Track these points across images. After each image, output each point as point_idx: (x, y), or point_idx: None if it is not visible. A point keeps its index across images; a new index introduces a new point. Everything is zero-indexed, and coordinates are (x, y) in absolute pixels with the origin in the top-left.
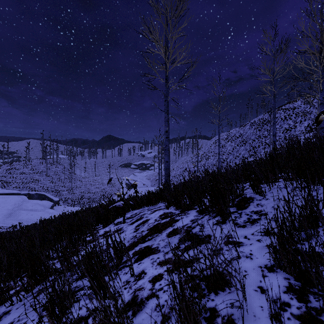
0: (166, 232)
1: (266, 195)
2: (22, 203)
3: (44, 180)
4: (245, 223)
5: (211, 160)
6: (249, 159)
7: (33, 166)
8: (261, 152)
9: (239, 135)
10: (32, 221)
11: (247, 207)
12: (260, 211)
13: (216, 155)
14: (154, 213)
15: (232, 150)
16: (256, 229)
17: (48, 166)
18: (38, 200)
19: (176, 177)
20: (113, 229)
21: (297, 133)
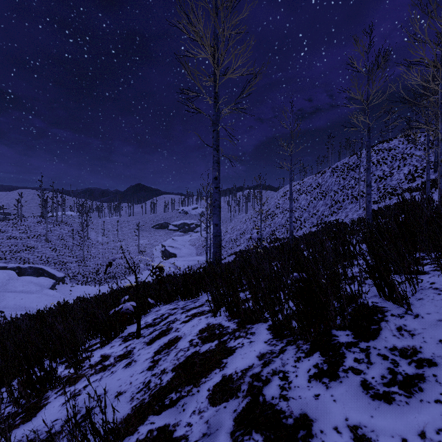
0: (208, 385)
1: (410, 304)
2: (8, 281)
3: (43, 247)
4: (389, 387)
5: (279, 219)
6: (330, 218)
7: (27, 228)
8: (347, 208)
9: (316, 186)
10: (21, 308)
11: (376, 333)
12: (413, 350)
13: (285, 212)
14: (191, 324)
15: (307, 205)
16: (425, 414)
17: (49, 228)
18: (33, 277)
19: (232, 243)
20: (117, 352)
21: (394, 183)
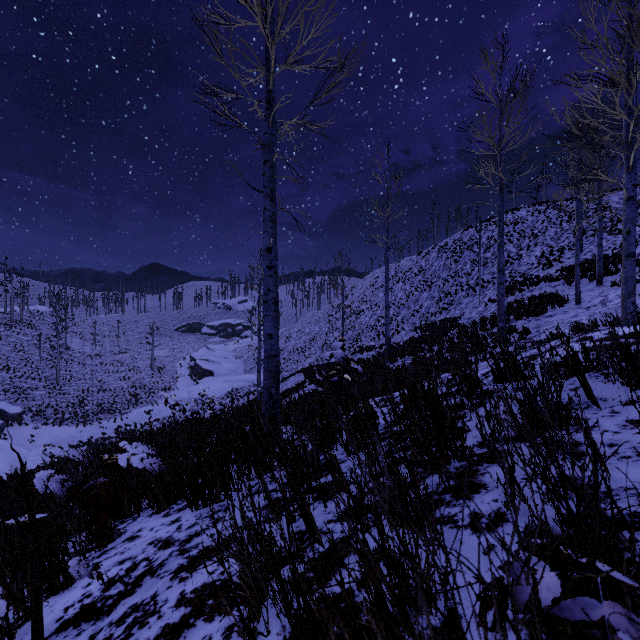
0: None
1: None
2: None
3: None
4: None
5: (367, 318)
6: (439, 317)
7: None
8: (461, 303)
9: (418, 271)
10: None
11: None
12: None
13: (375, 308)
14: None
15: (406, 298)
16: None
17: None
18: None
19: (298, 353)
20: None
21: (524, 268)
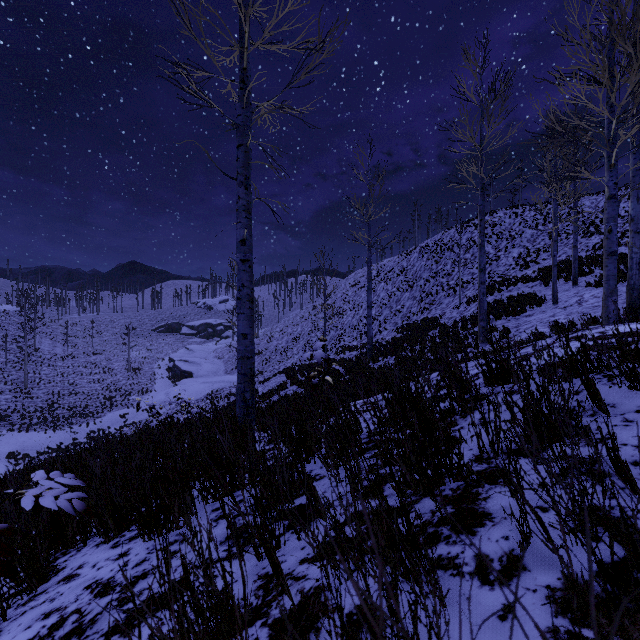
0: None
1: None
2: None
3: None
4: None
5: (349, 317)
6: (421, 317)
7: None
8: (442, 303)
9: (400, 271)
10: None
11: None
12: None
13: (358, 307)
14: None
15: (388, 298)
16: None
17: None
18: None
19: (280, 354)
20: None
21: (502, 269)
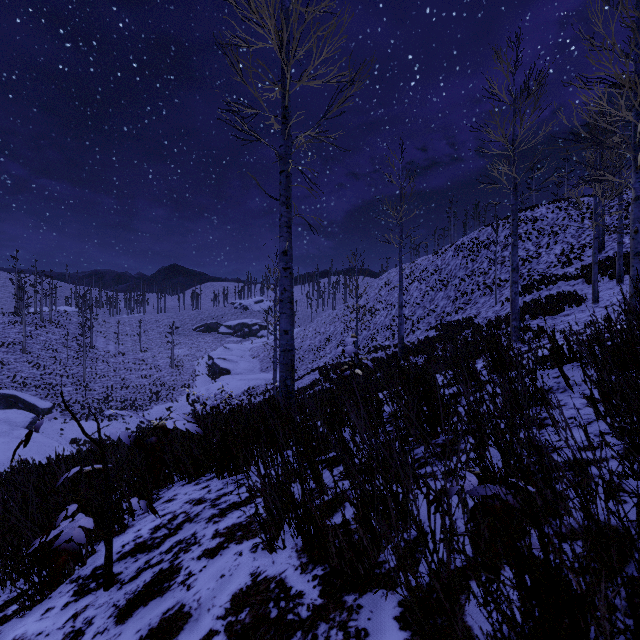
0: None
1: None
2: None
3: (18, 362)
4: None
5: (382, 317)
6: (455, 317)
7: None
8: (478, 302)
9: (434, 270)
10: None
11: None
12: None
13: (391, 307)
14: (218, 566)
15: (422, 298)
16: None
17: (28, 331)
18: None
19: (313, 353)
20: (50, 632)
21: (543, 267)
